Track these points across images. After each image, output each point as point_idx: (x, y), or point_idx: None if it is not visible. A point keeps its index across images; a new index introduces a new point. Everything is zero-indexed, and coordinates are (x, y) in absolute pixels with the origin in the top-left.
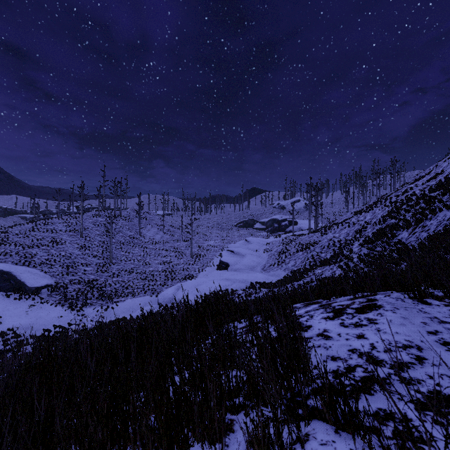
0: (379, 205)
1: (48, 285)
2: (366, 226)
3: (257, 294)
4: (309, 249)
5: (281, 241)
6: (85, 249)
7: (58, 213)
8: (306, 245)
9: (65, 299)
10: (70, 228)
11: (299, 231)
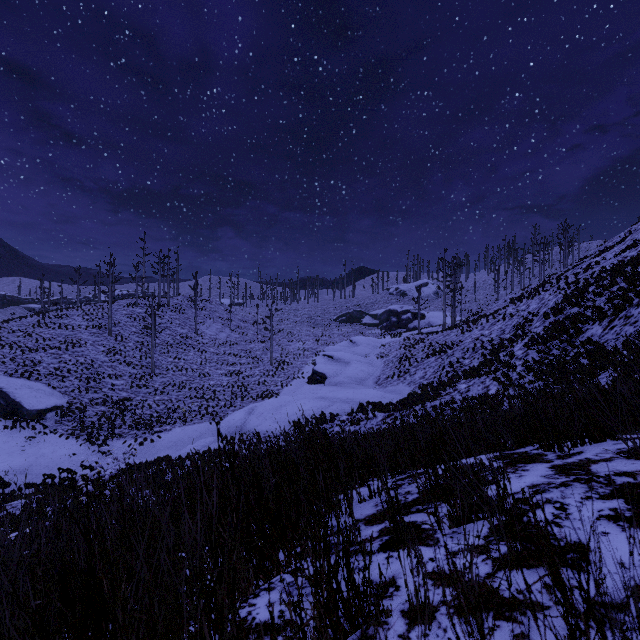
0: (549, 288)
1: (56, 406)
2: (532, 319)
3: (370, 421)
4: (444, 353)
5: (402, 342)
6: (114, 353)
7: (76, 301)
8: (441, 348)
9: (81, 428)
10: (94, 323)
11: (427, 328)
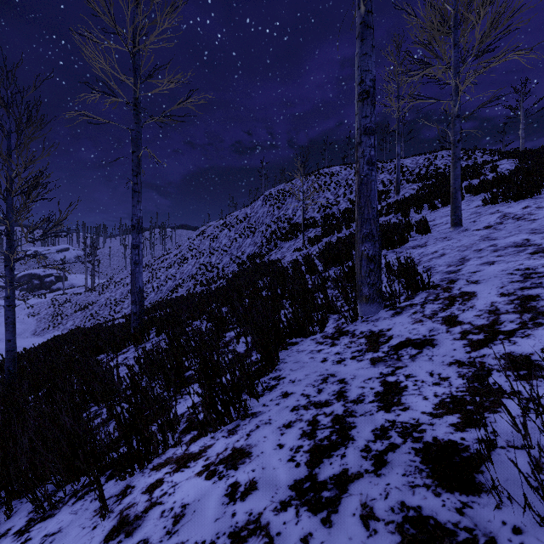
0: (146, 270)
1: None
2: None
3: None
4: (87, 308)
5: (51, 302)
6: None
7: None
8: (85, 305)
9: None
10: None
11: (71, 289)
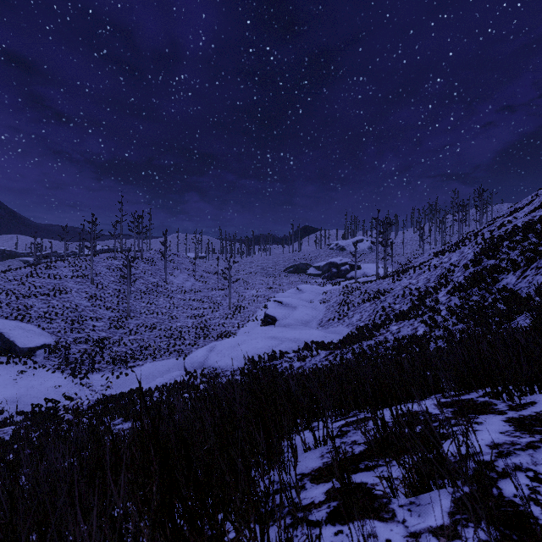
0: (467, 243)
1: (45, 344)
2: (453, 270)
3: (314, 358)
4: (378, 299)
5: (342, 289)
6: (96, 299)
7: (64, 255)
8: (375, 294)
9: (66, 364)
10: (78, 274)
11: (363, 277)
